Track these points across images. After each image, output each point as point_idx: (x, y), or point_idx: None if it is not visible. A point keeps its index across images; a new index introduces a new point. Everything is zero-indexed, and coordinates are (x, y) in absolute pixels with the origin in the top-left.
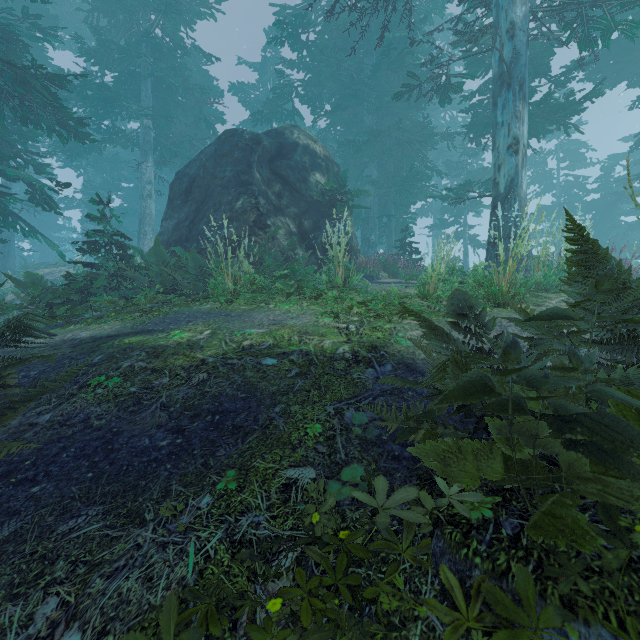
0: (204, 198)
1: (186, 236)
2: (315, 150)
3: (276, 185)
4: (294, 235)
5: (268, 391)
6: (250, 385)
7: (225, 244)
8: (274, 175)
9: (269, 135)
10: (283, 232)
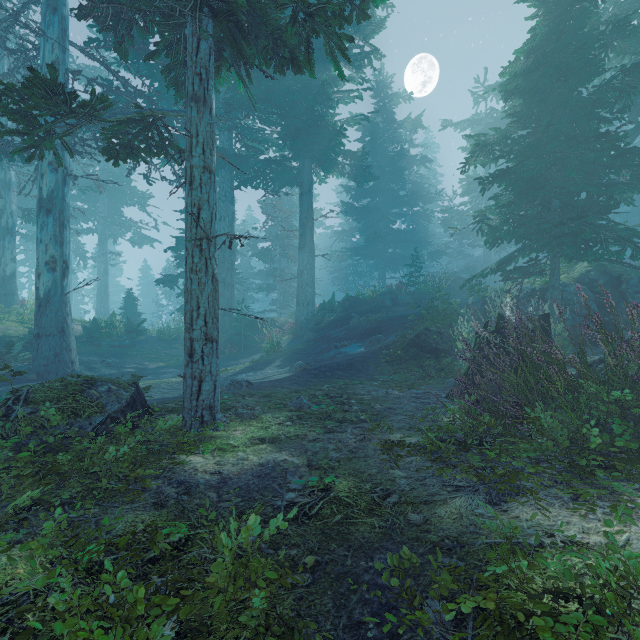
0: None
1: None
2: None
3: None
4: None
5: None
6: None
7: None
8: None
9: None
10: None
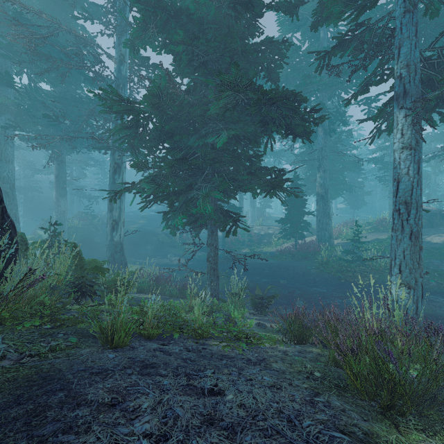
0: None
1: None
2: None
3: None
4: None
5: None
6: None
7: None
8: None
9: None
10: None
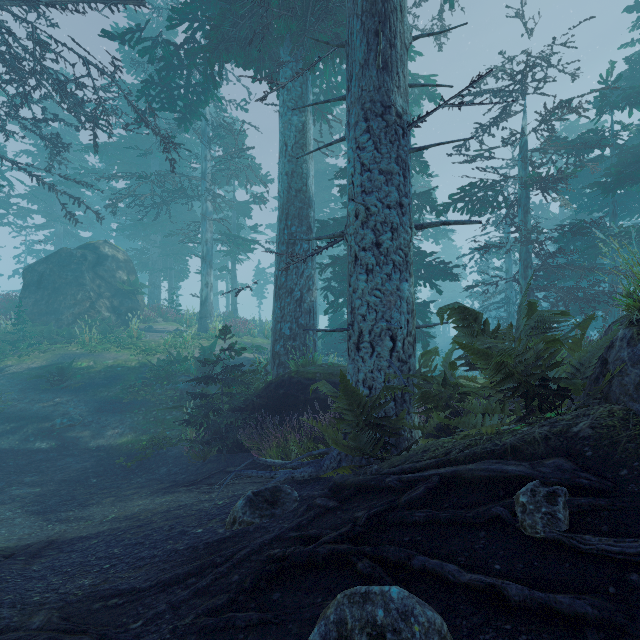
0: (54, 289)
1: (46, 310)
2: (119, 257)
3: (97, 280)
4: (110, 309)
5: (122, 373)
6: (117, 373)
7: (73, 316)
8: (96, 275)
9: (90, 248)
10: (104, 309)
